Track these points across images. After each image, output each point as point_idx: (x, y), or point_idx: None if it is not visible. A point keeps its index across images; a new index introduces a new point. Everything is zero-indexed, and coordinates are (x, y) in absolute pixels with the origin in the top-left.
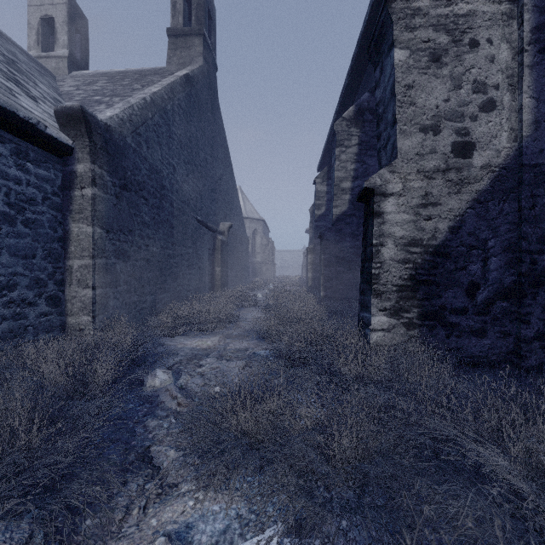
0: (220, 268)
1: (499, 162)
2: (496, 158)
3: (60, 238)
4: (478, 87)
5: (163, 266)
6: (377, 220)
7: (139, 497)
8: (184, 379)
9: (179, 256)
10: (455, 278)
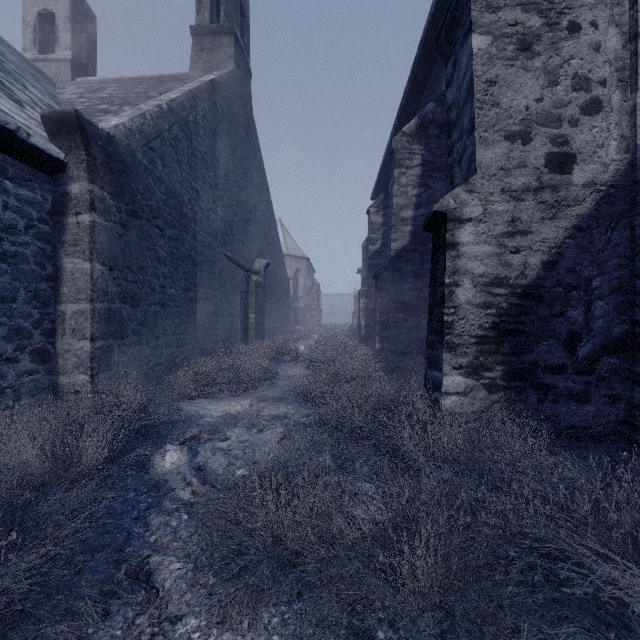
0: (254, 315)
1: (606, 178)
2: (603, 174)
3: (50, 276)
4: (579, 83)
5: (183, 312)
6: (451, 252)
7: None
8: (203, 457)
9: (204, 300)
10: (550, 326)
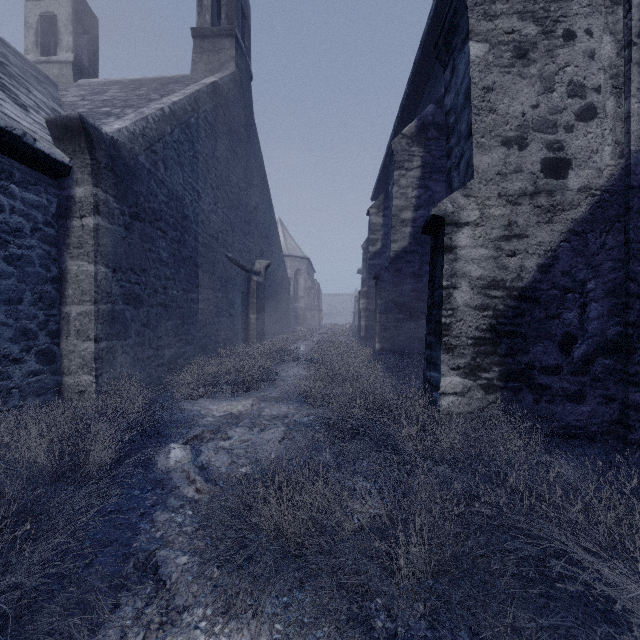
0: (255, 315)
1: (601, 183)
2: (597, 179)
3: (55, 278)
4: (574, 89)
5: (185, 312)
6: (448, 256)
7: (134, 629)
8: (206, 455)
9: (205, 301)
10: (545, 328)
